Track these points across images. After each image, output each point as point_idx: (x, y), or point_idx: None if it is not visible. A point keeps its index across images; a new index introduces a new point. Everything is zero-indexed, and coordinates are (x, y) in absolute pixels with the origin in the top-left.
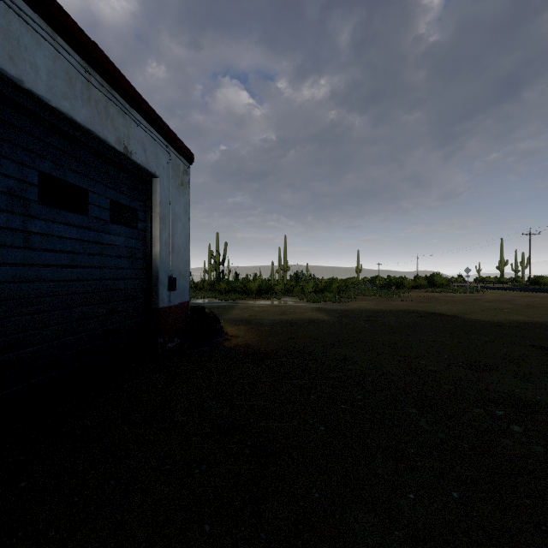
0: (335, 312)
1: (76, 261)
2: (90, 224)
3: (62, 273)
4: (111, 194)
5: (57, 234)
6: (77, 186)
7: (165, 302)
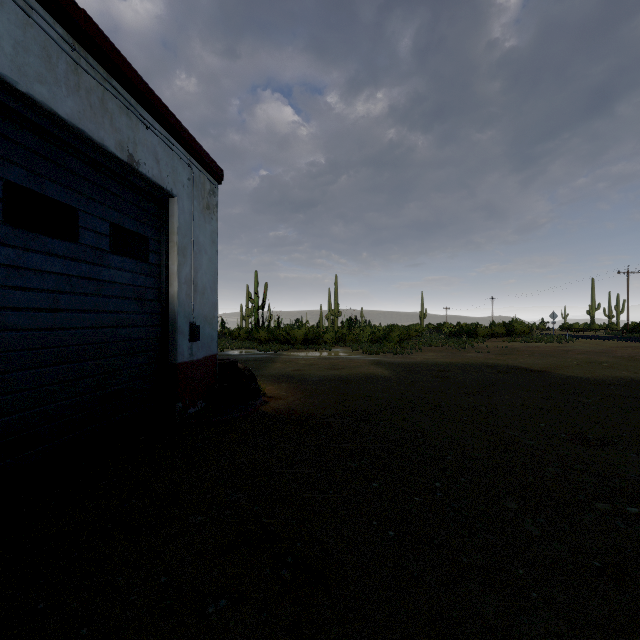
0: (397, 367)
1: (60, 303)
2: (81, 255)
3: (39, 319)
4: (112, 216)
5: (32, 266)
6: (62, 203)
7: (185, 356)
